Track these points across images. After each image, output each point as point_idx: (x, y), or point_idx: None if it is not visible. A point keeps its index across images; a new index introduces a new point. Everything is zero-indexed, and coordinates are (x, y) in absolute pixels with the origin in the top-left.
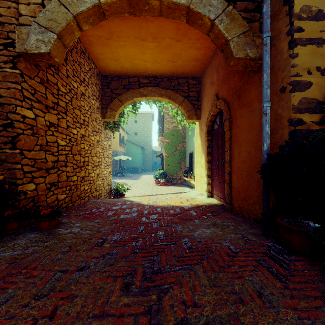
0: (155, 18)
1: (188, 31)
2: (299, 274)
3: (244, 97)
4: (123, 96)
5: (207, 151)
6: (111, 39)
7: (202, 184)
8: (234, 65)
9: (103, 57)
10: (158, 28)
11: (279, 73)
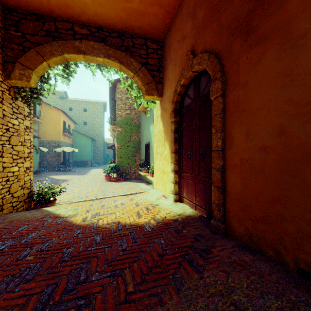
0: None
1: None
2: None
3: (263, 24)
4: (45, 48)
5: (174, 136)
6: None
7: (166, 182)
8: None
9: None
10: None
11: None
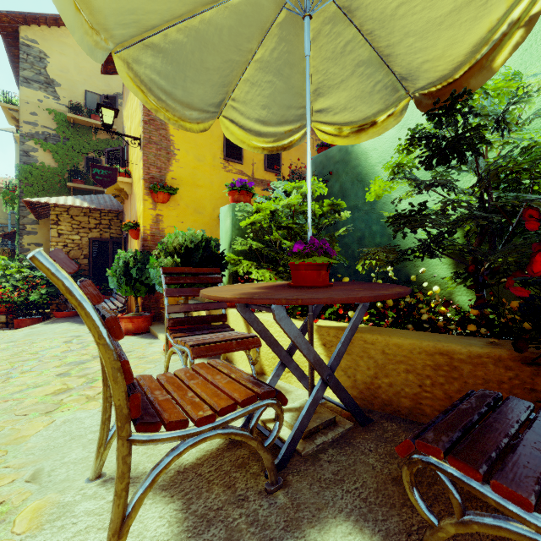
0: None
1: None
2: None
3: None
4: None
5: None
6: None
7: None
8: None
9: None
10: None
11: None
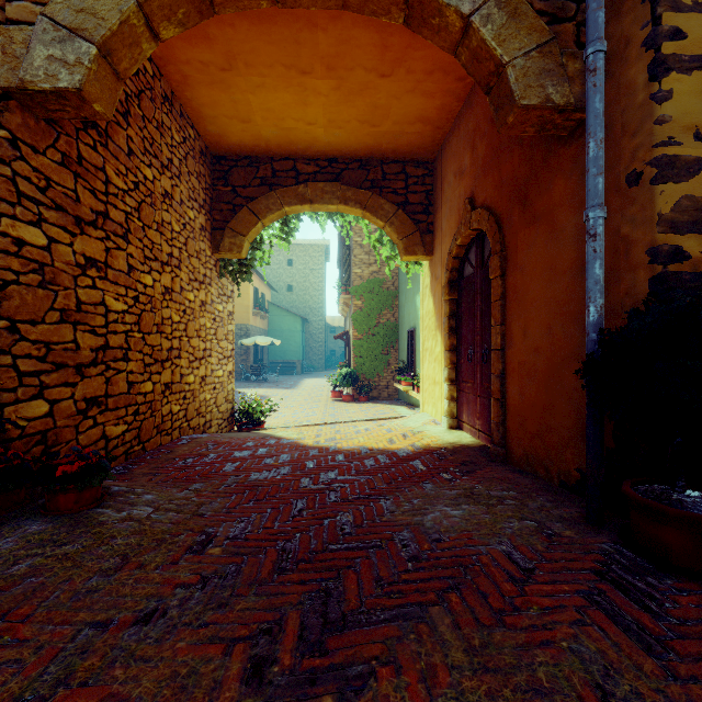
0: (331, 21)
1: (406, 52)
2: (694, 632)
3: (537, 201)
4: (260, 203)
5: (449, 325)
6: (232, 70)
7: (438, 398)
8: (517, 123)
9: (215, 112)
10: (338, 44)
11: (625, 141)
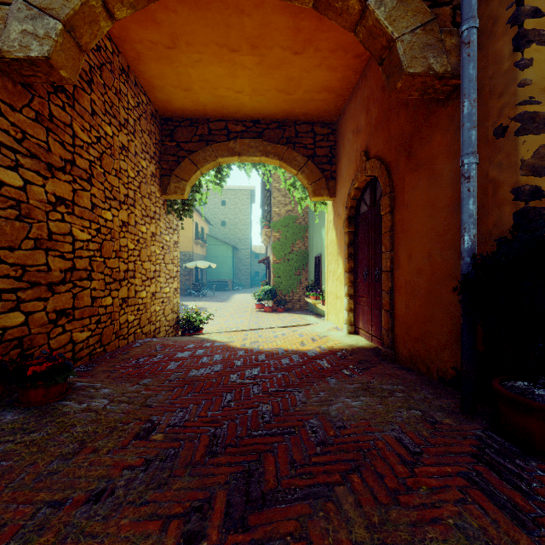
0: (254, 8)
1: (314, 34)
2: None
3: (419, 152)
4: (199, 155)
5: (349, 251)
6: (175, 48)
7: (339, 310)
8: (404, 88)
9: (163, 82)
10: (260, 27)
11: (493, 101)
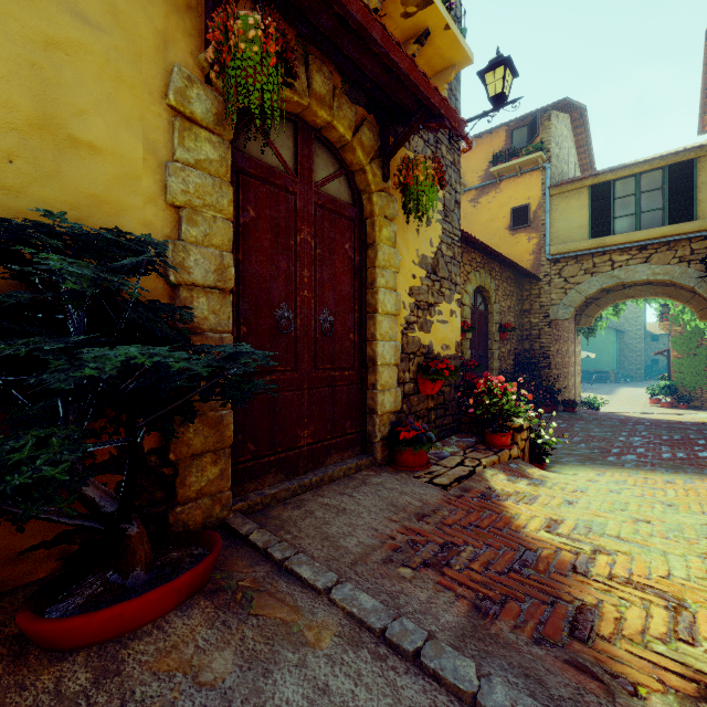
0: None
1: None
2: None
3: None
4: (601, 301)
5: None
6: None
7: None
8: None
9: None
10: None
11: None
